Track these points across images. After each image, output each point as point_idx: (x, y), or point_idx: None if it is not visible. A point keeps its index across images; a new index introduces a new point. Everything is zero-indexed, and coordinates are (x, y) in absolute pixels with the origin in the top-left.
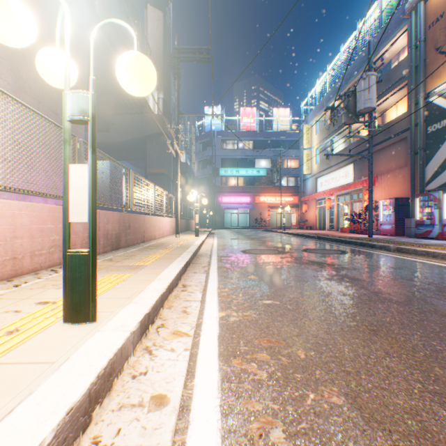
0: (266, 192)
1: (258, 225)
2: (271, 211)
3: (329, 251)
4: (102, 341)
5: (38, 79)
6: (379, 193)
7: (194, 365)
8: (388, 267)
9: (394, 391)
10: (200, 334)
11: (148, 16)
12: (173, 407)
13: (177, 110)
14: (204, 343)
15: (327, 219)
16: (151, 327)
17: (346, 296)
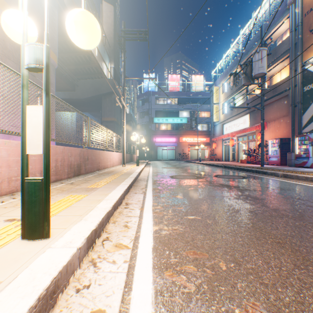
0: (187, 135)
1: (181, 158)
2: (190, 148)
3: (233, 176)
4: (50, 259)
5: (19, 49)
6: (268, 135)
7: (132, 277)
8: (279, 188)
9: (311, 305)
10: (137, 247)
11: (103, 9)
12: None
13: (123, 75)
14: (141, 255)
15: (231, 154)
16: (98, 241)
17: (252, 212)
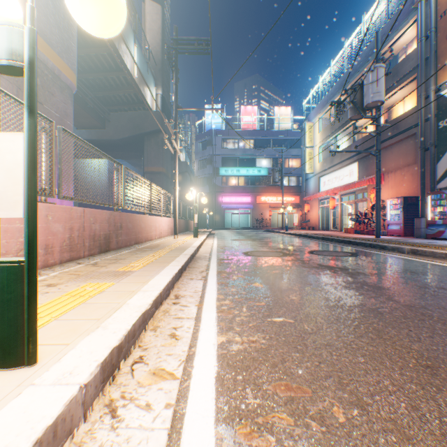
0: (267, 192)
1: (259, 225)
2: (272, 211)
3: (337, 253)
4: (25, 410)
5: None
6: (386, 192)
7: (178, 440)
8: (409, 272)
9: None
10: (190, 375)
11: (146, 9)
12: None
13: (175, 104)
14: (195, 391)
15: (331, 220)
16: (124, 364)
17: (374, 311)
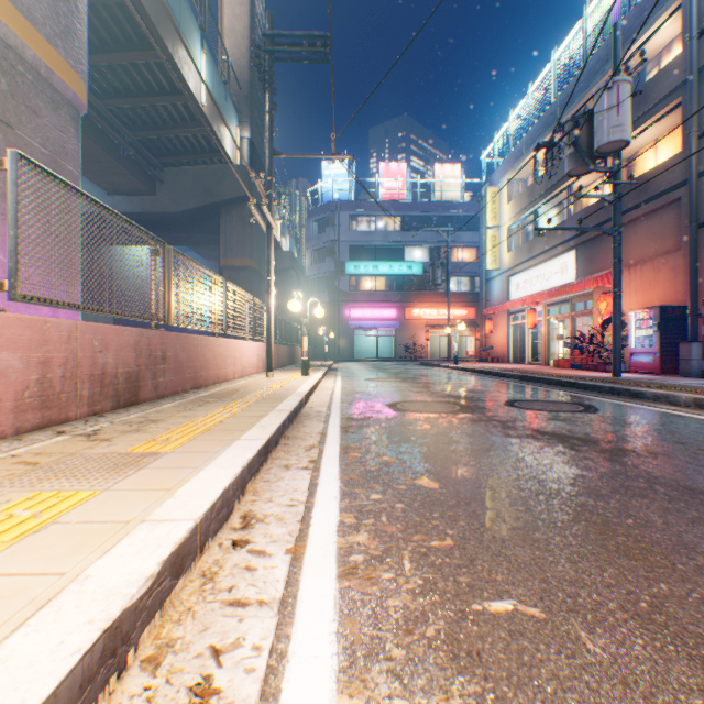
0: (423, 302)
1: (410, 355)
2: (430, 332)
3: (558, 405)
4: None
5: None
6: (626, 299)
7: None
8: None
9: None
10: None
11: None
12: None
13: (269, 147)
14: None
15: (529, 346)
16: None
17: None
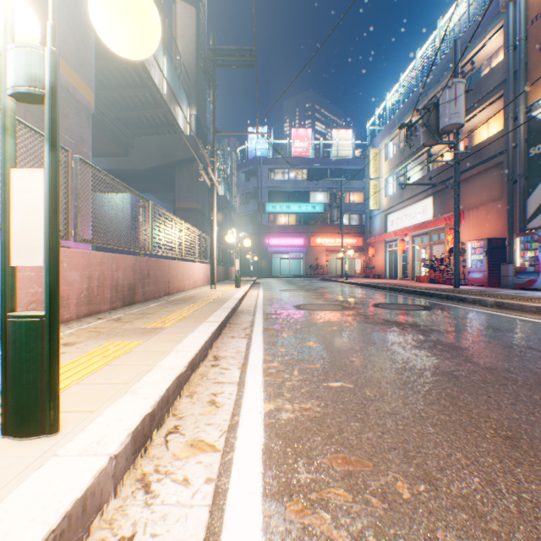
0: (323, 233)
1: (314, 273)
2: (329, 256)
3: (407, 306)
4: (50, 483)
5: None
6: (466, 233)
7: (220, 517)
8: (492, 329)
9: None
10: (234, 447)
11: (177, 13)
12: None
13: (212, 127)
14: (240, 465)
15: (400, 266)
16: (157, 434)
17: (448, 375)
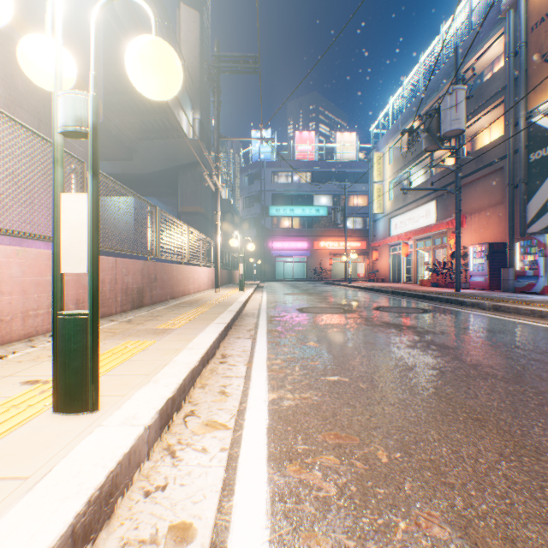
0: (327, 236)
1: (318, 277)
2: (333, 259)
3: (407, 309)
4: (102, 443)
5: (39, 90)
6: (468, 237)
7: (234, 474)
8: (485, 330)
9: (521, 516)
10: (243, 426)
11: (180, 17)
12: (200, 545)
13: (216, 133)
14: (248, 439)
15: (403, 270)
16: (176, 416)
17: (436, 370)
